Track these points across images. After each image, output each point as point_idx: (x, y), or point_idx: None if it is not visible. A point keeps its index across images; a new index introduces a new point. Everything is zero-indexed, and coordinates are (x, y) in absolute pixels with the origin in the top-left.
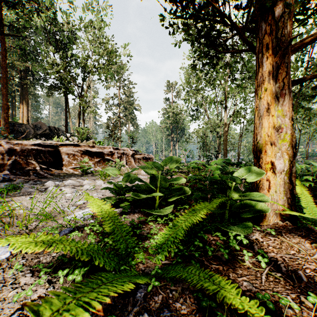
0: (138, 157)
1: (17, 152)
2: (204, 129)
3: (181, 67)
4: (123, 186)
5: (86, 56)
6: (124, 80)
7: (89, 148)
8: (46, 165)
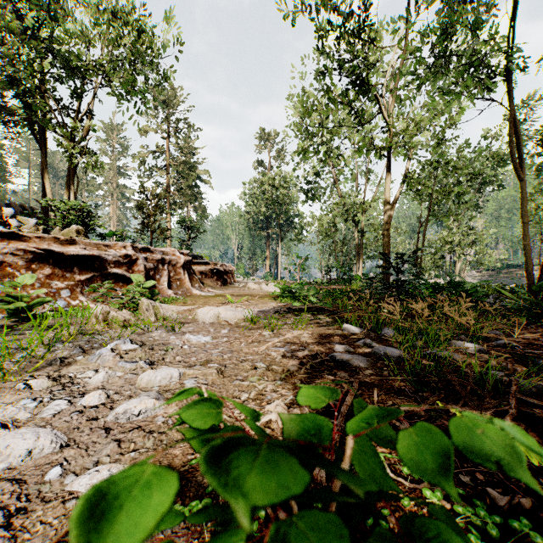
0: (201, 270)
1: None
2: (333, 215)
3: (289, 95)
4: None
5: (73, 29)
6: (178, 121)
7: (57, 245)
8: None
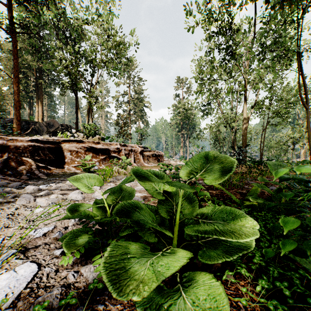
0: (147, 154)
1: (11, 149)
2: (217, 124)
3: (192, 59)
4: (108, 211)
5: (93, 49)
6: (134, 77)
7: (94, 144)
8: (45, 163)
